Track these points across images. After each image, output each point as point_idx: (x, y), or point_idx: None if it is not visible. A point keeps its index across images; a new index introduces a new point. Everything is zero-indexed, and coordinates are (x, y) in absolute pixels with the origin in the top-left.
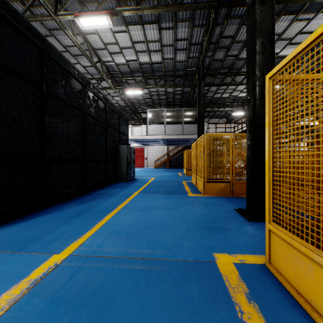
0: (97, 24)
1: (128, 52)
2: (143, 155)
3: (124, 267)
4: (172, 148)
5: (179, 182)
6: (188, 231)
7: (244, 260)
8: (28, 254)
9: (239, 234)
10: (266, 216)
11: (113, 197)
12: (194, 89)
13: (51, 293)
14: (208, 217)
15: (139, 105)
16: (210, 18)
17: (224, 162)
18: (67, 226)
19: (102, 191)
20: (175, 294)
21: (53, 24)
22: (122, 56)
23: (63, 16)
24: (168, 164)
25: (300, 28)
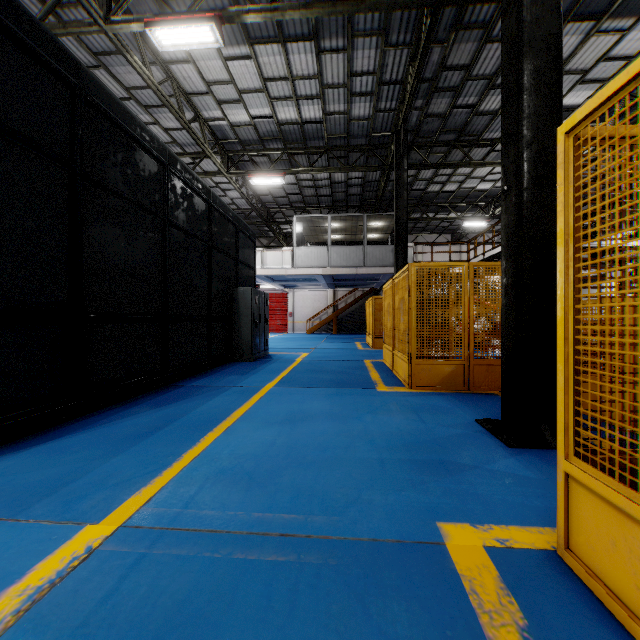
0: (192, 42)
1: (255, 99)
2: (284, 308)
3: (240, 556)
4: (343, 294)
5: (359, 363)
6: (380, 470)
7: (508, 540)
8: (31, 524)
9: (490, 477)
10: (558, 444)
11: (222, 393)
12: (388, 175)
13: (71, 624)
14: (421, 438)
15: (277, 208)
16: (421, 28)
17: (452, 321)
18: (122, 459)
19: (200, 381)
20: (357, 628)
21: (102, 42)
22: (243, 109)
23: (123, 25)
24: (336, 325)
25: (604, 49)
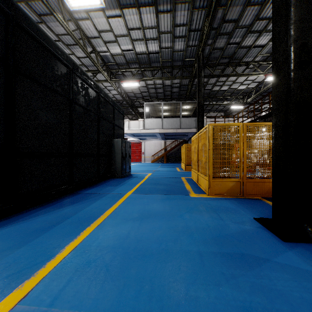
0: (88, 4)
1: (123, 40)
2: (140, 150)
3: None
4: (169, 143)
5: (178, 179)
6: (200, 262)
7: None
8: None
9: (282, 271)
10: None
11: (102, 198)
12: (193, 81)
13: None
14: (223, 233)
15: (136, 99)
16: None
17: (233, 157)
18: (23, 250)
19: (91, 190)
20: None
21: (42, 9)
22: (118, 46)
23: None
24: (166, 158)
25: None
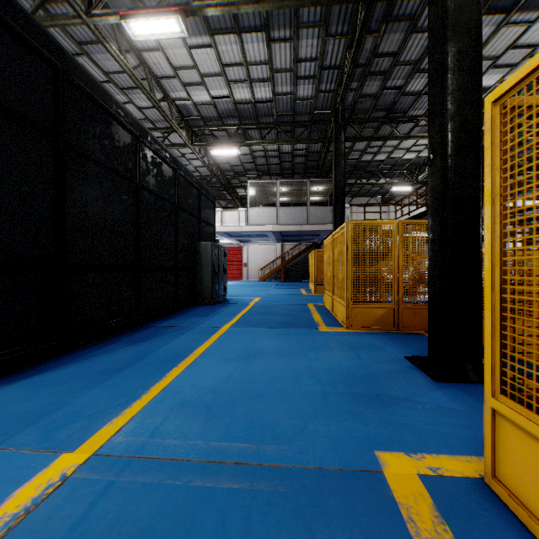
0: (160, 32)
1: (214, 82)
2: (240, 259)
3: (199, 483)
4: (289, 247)
5: (303, 306)
6: (323, 402)
7: (439, 469)
8: (13, 452)
9: (421, 409)
10: (485, 382)
11: (186, 332)
12: (328, 146)
13: None
14: (358, 373)
15: (234, 175)
16: (356, 20)
17: (384, 271)
18: (97, 391)
19: (168, 322)
20: None
21: (85, 33)
22: (205, 90)
23: (102, 18)
24: (283, 274)
25: (513, 38)
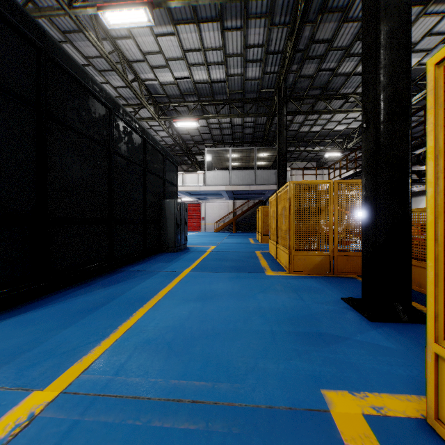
0: (131, 21)
1: (177, 65)
2: (199, 214)
3: (157, 423)
4: (240, 204)
5: (252, 253)
6: (272, 340)
7: (382, 408)
8: None
9: (359, 347)
10: (427, 328)
11: (152, 276)
12: (272, 119)
13: None
14: (301, 314)
15: (194, 144)
16: (297, 12)
17: (321, 223)
18: (71, 330)
19: (137, 267)
20: None
21: (68, 24)
22: (169, 72)
23: (81, 10)
24: (235, 226)
25: (429, 27)
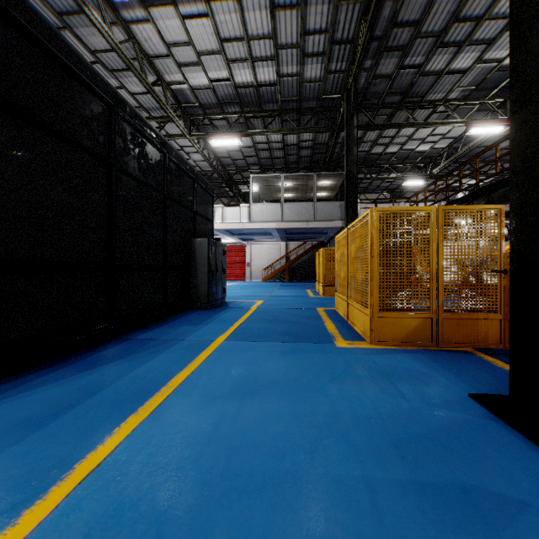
0: None
1: (213, 62)
2: (243, 259)
3: None
4: (294, 246)
5: (312, 312)
6: (372, 511)
7: None
8: None
9: None
10: None
11: (168, 349)
12: (337, 135)
13: None
14: (412, 431)
15: (236, 170)
16: None
17: (419, 271)
18: None
19: (150, 333)
20: None
21: (65, 2)
22: (202, 72)
23: None
24: (288, 274)
25: None
